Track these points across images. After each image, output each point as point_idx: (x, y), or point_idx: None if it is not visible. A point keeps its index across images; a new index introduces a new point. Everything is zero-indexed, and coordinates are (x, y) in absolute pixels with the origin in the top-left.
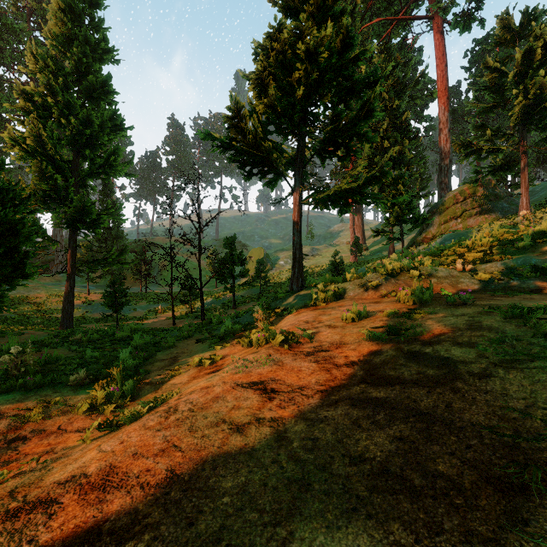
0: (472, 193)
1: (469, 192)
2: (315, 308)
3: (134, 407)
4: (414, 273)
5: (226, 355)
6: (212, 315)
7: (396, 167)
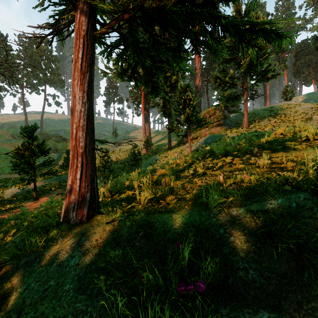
0: (213, 113)
1: (212, 112)
2: None
3: None
4: None
5: None
6: None
7: (173, 91)
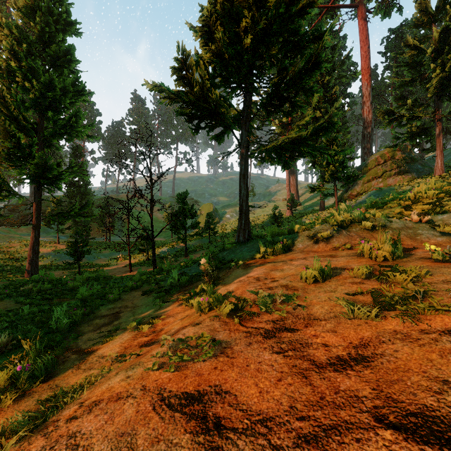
0: (391, 156)
1: (389, 156)
2: (264, 260)
3: (41, 396)
4: (367, 224)
5: (167, 314)
6: (163, 264)
7: None
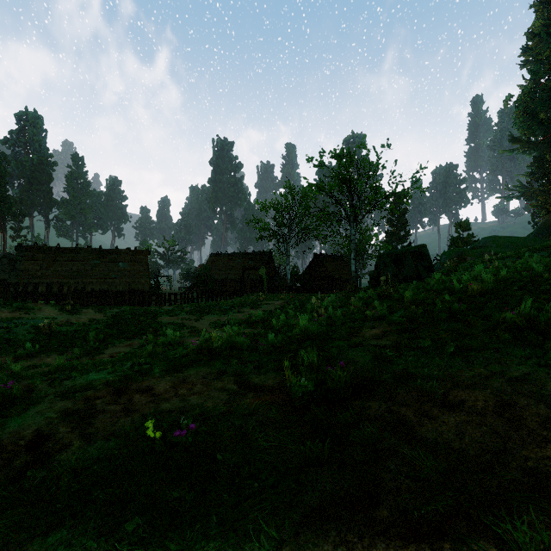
0: None
1: None
2: None
3: None
4: None
5: None
6: None
7: None
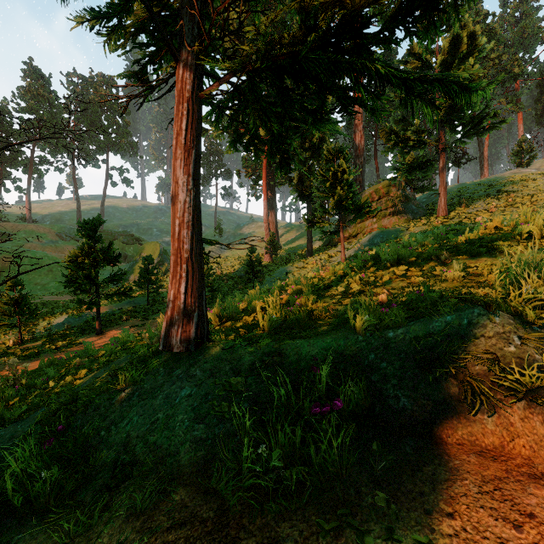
0: (386, 193)
1: (384, 192)
2: None
3: None
4: None
5: None
6: None
7: (315, 157)
